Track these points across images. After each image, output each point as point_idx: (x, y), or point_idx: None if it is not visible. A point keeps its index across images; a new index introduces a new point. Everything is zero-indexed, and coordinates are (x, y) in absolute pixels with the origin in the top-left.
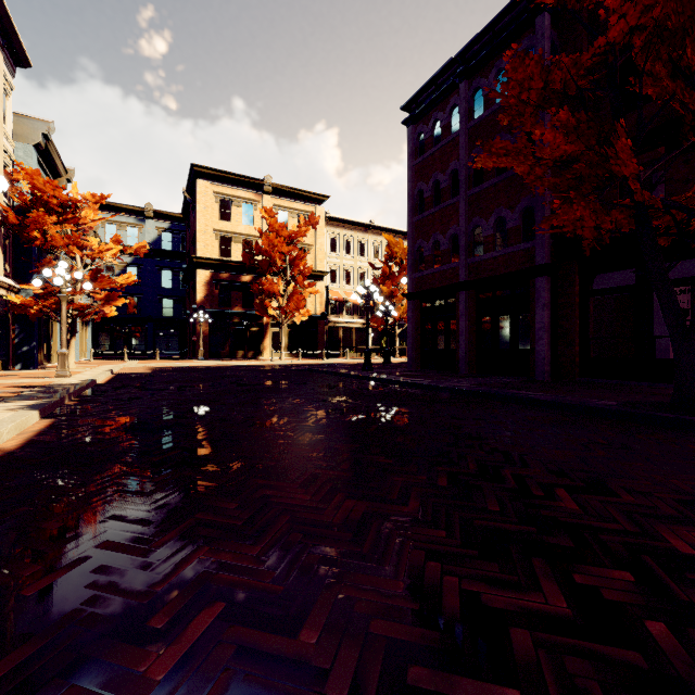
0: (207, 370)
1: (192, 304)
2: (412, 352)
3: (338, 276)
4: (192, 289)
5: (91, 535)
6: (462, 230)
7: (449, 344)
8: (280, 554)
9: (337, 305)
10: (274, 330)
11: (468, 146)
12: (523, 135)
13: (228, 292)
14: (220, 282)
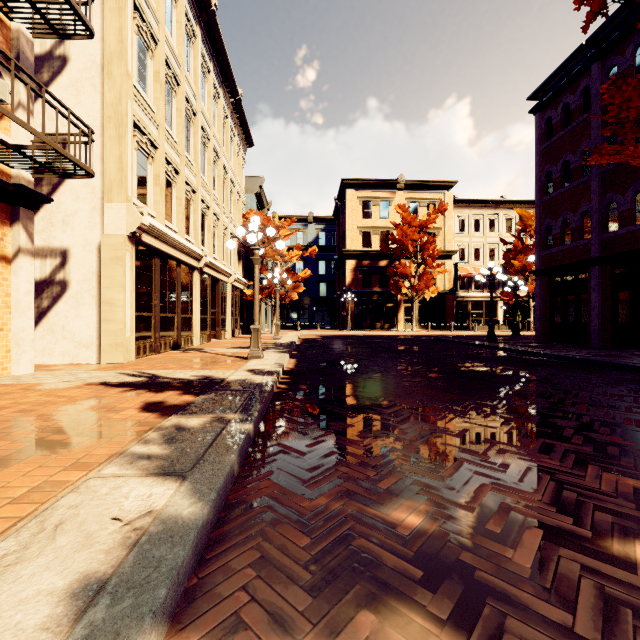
0: (357, 338)
1: (341, 286)
2: (539, 325)
3: (466, 253)
4: (341, 275)
5: (350, 391)
6: (593, 208)
7: (580, 318)
8: (421, 402)
9: (465, 281)
10: (406, 306)
11: (601, 124)
12: (630, 139)
13: (369, 276)
14: (363, 268)
